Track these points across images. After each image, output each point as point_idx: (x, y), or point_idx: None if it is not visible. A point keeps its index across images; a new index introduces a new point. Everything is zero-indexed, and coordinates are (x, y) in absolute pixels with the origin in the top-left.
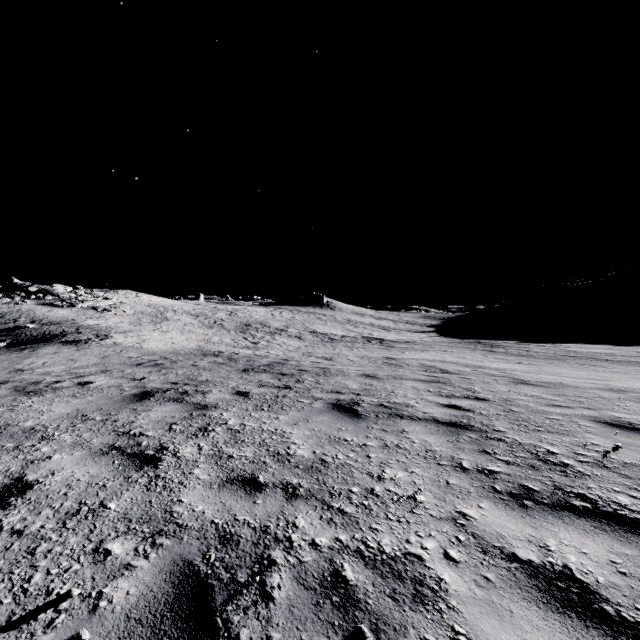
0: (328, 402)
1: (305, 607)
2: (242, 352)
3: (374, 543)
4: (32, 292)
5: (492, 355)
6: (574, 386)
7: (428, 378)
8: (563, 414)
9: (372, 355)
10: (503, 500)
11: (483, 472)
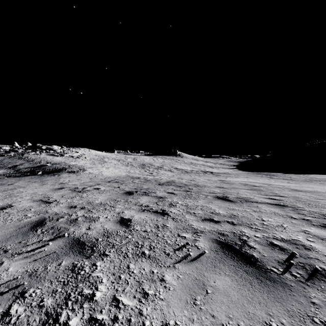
0: (213, 196)
1: (268, 250)
2: (148, 177)
3: (278, 236)
4: (43, 149)
5: (273, 179)
6: (324, 192)
7: (249, 188)
8: (325, 202)
9: (212, 179)
10: (319, 227)
11: (304, 219)
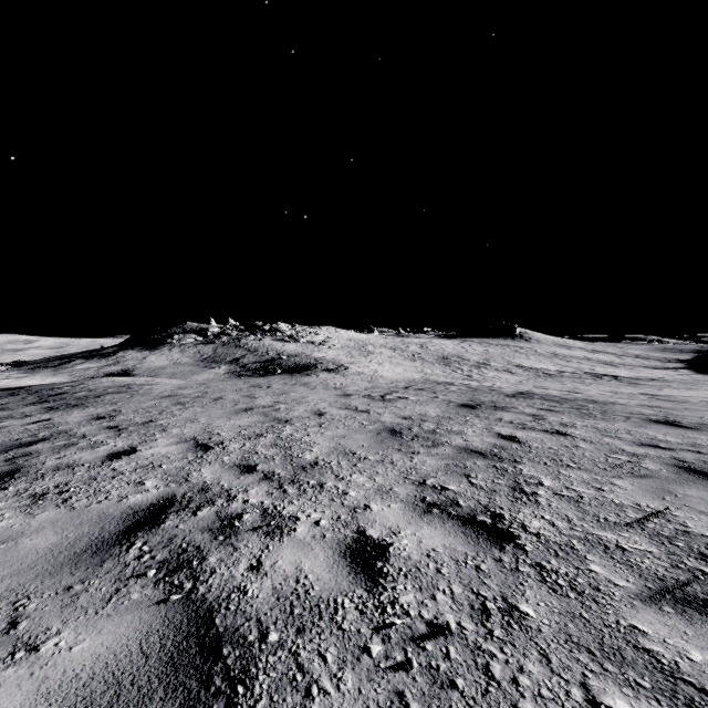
0: (643, 419)
1: None
2: (469, 383)
3: None
4: (265, 330)
5: None
6: None
7: None
8: None
9: (621, 391)
10: None
11: None
